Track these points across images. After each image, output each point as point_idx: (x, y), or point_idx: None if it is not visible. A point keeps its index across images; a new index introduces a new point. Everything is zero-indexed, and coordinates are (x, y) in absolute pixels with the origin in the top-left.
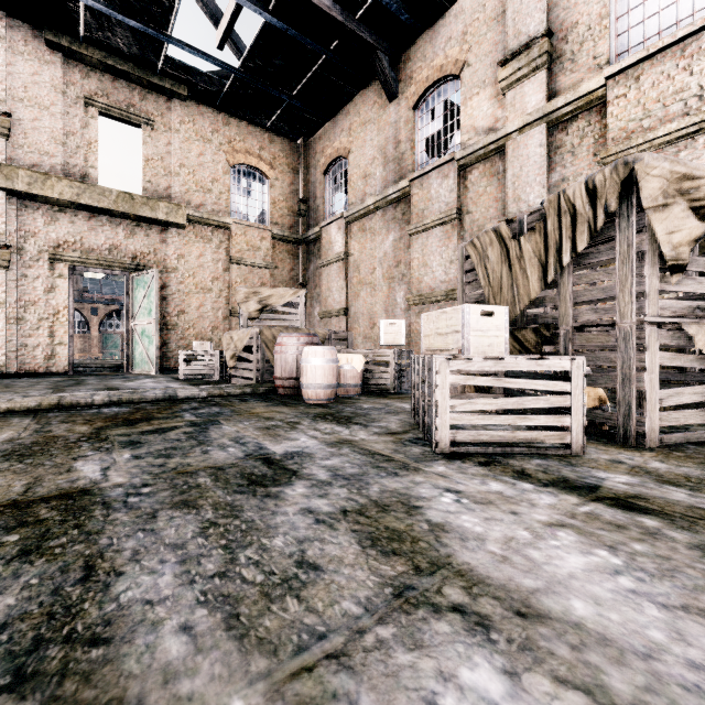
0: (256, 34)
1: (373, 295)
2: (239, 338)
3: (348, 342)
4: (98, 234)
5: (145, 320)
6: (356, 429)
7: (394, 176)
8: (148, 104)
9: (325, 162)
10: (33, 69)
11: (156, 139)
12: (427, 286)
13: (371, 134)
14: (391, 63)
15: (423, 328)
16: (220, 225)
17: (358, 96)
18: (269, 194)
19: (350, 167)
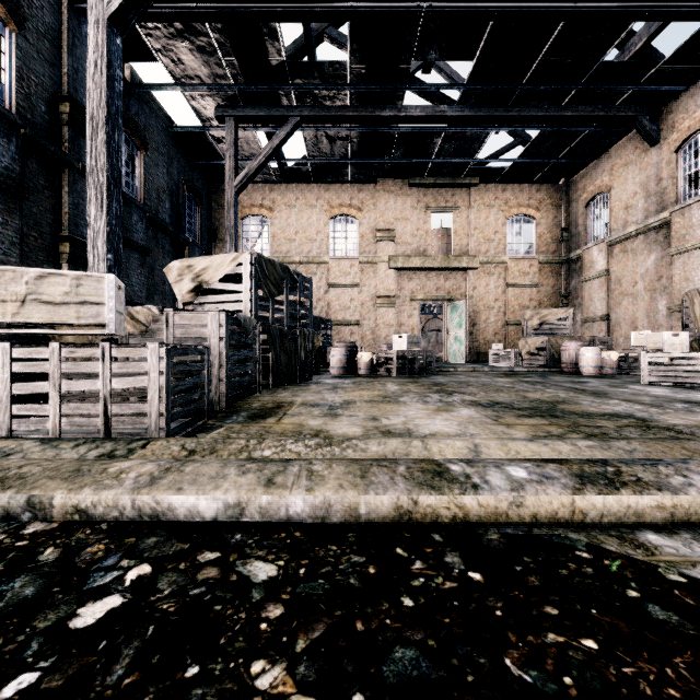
0: (532, 139)
1: (635, 304)
2: (532, 342)
3: (608, 343)
4: (431, 282)
5: (457, 330)
6: (610, 380)
7: (656, 207)
8: (455, 197)
9: (586, 197)
10: (403, 202)
11: (460, 217)
12: None
13: (632, 174)
14: (652, 118)
15: (647, 340)
16: (500, 262)
17: (619, 143)
18: (535, 231)
19: (612, 201)
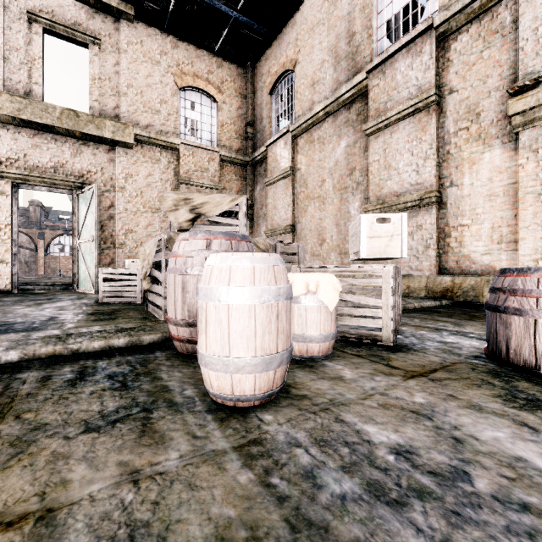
0: None
1: (322, 209)
2: (149, 251)
3: (299, 256)
4: (43, 151)
5: (87, 237)
6: None
7: (347, 74)
8: (95, 23)
9: (271, 80)
10: None
11: (104, 59)
12: (391, 192)
13: (320, 37)
14: None
15: None
16: (168, 145)
17: (305, 2)
18: (217, 117)
19: (297, 79)
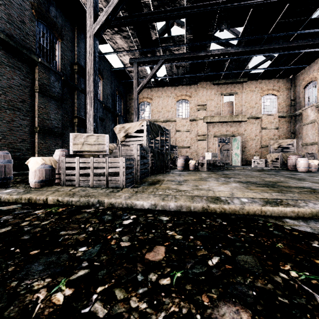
0: (274, 58)
1: None
2: (273, 156)
3: (314, 156)
4: (223, 128)
5: (236, 150)
6: (311, 173)
7: None
8: (235, 88)
9: (304, 84)
10: (210, 92)
11: (238, 97)
12: None
13: None
14: None
15: None
16: (258, 117)
17: None
18: (277, 101)
19: (318, 85)
